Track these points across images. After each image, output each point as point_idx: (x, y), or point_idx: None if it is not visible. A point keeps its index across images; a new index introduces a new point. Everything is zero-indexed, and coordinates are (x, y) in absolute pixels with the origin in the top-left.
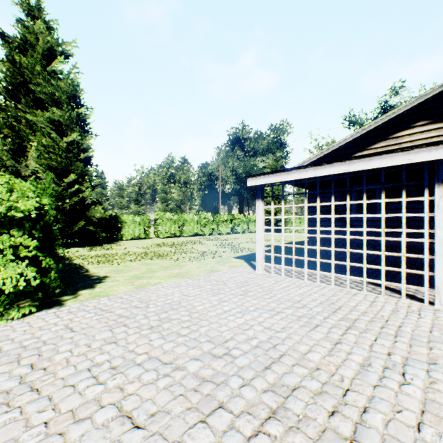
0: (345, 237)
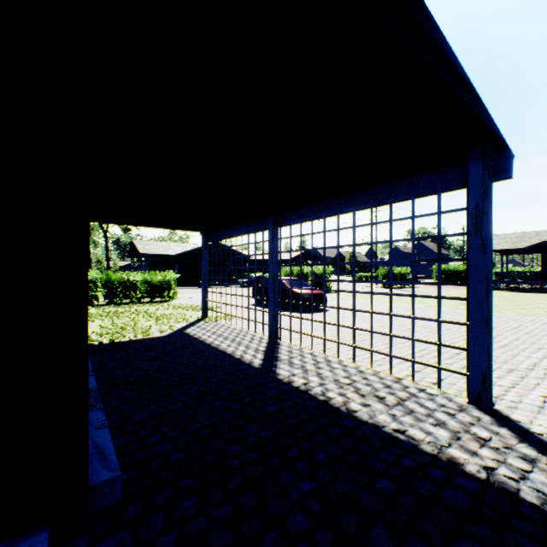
0: (326, 290)
